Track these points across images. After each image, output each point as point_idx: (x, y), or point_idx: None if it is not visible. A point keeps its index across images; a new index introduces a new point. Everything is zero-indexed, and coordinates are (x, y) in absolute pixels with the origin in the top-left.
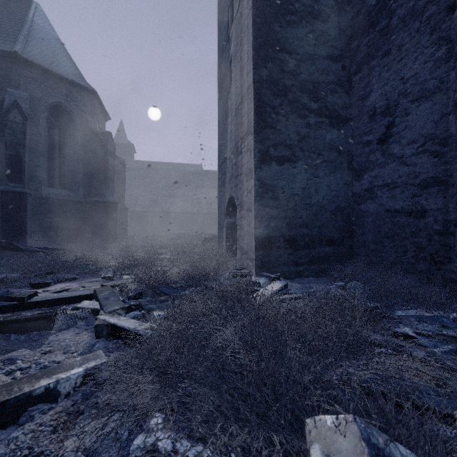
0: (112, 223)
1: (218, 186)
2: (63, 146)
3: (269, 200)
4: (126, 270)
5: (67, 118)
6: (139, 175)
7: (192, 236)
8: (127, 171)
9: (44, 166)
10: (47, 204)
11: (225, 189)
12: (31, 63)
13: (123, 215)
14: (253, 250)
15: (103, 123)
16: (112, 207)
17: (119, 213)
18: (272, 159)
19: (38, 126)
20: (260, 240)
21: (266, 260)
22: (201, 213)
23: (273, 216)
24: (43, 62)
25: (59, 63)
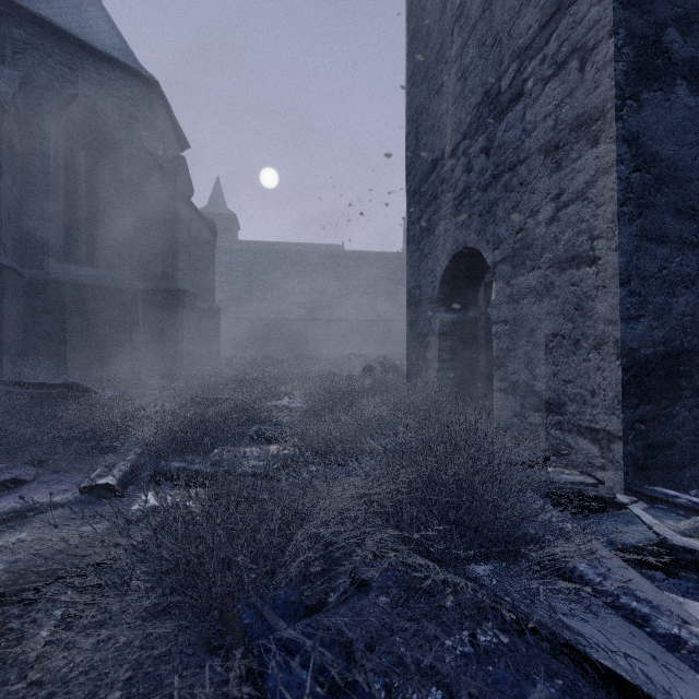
0: (186, 333)
1: (409, 241)
2: (94, 184)
3: (667, 216)
4: (174, 457)
5: (102, 130)
6: (244, 260)
7: (333, 360)
8: (225, 254)
9: (56, 220)
10: (58, 294)
11: (435, 238)
12: (26, 12)
13: (211, 320)
14: (613, 400)
15: (176, 152)
16: (186, 301)
17: (204, 316)
18: (674, 69)
19: (42, 140)
20: (641, 363)
21: (662, 438)
22: (345, 322)
23: (680, 277)
24: (54, 17)
25: (88, 25)
